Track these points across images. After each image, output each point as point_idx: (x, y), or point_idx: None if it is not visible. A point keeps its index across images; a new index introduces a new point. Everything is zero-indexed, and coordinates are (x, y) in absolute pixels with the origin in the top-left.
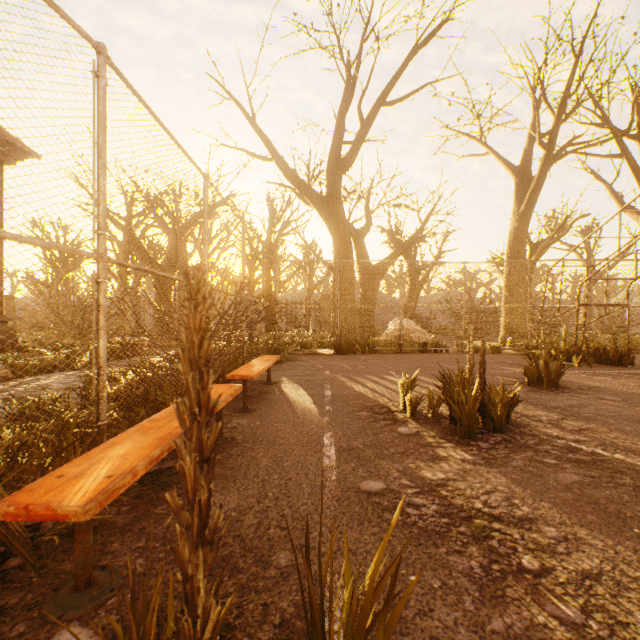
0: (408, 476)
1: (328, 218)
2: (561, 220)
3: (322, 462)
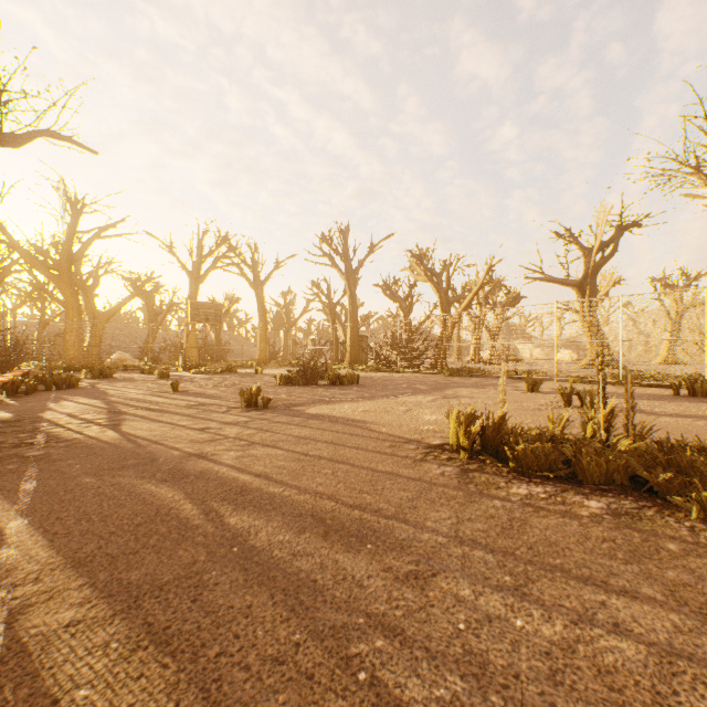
0: None
1: (62, 289)
2: (232, 298)
3: None
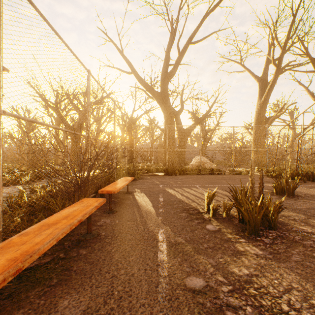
0: (221, 271)
1: (161, 104)
2: (281, 106)
3: (157, 257)
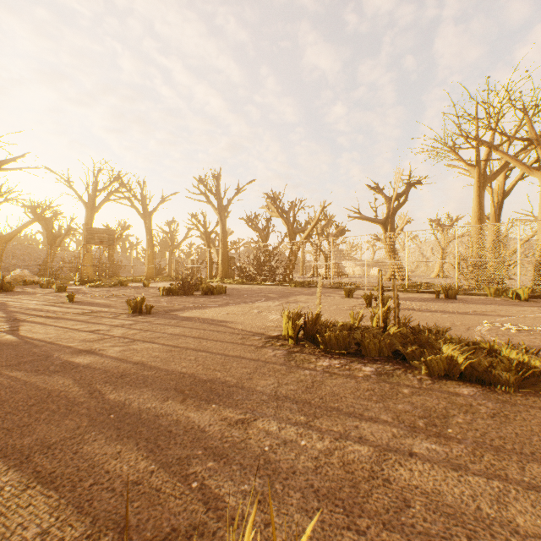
0: None
1: None
2: (124, 225)
3: None
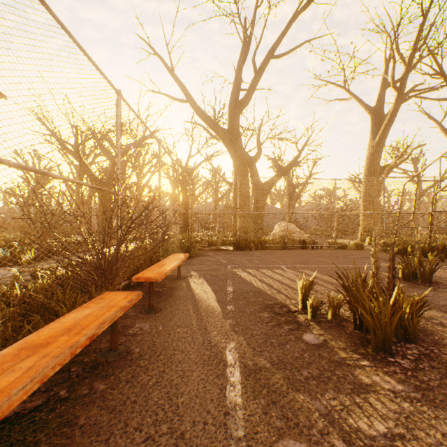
0: (337, 428)
1: (229, 146)
2: (403, 149)
3: (225, 396)
